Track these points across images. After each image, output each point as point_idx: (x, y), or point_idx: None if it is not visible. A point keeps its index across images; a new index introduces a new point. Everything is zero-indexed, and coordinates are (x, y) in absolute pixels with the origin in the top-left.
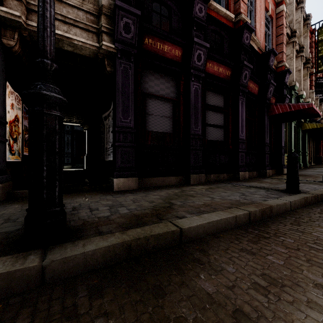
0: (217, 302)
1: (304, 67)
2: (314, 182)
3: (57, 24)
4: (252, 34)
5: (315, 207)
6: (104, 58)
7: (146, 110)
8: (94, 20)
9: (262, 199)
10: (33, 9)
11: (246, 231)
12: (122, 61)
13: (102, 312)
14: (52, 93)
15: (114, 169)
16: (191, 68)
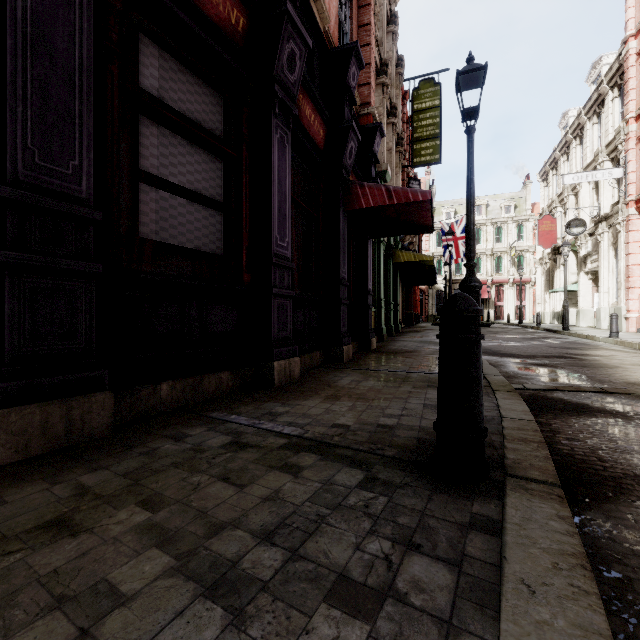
0: None
1: (395, 150)
2: None
3: None
4: None
5: None
6: None
7: None
8: None
9: None
10: None
11: None
12: None
13: None
14: None
15: None
16: None
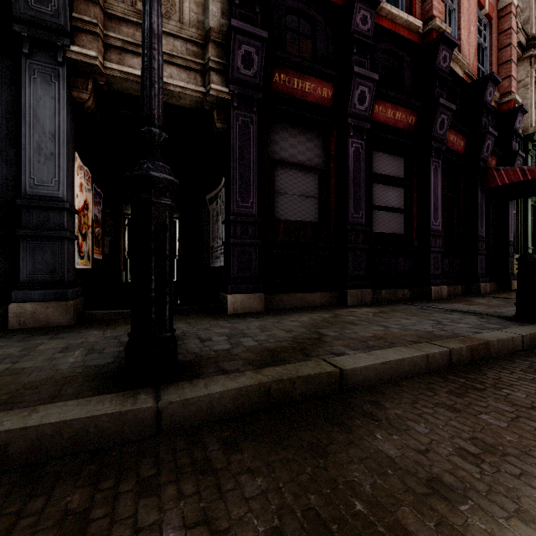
0: (404, 468)
1: None
2: None
3: None
4: (454, 51)
5: None
6: (213, 109)
7: (275, 186)
8: (197, 52)
9: (472, 331)
10: (112, 45)
11: (444, 379)
12: (240, 113)
13: (244, 469)
14: (163, 174)
15: (228, 281)
16: (348, 116)
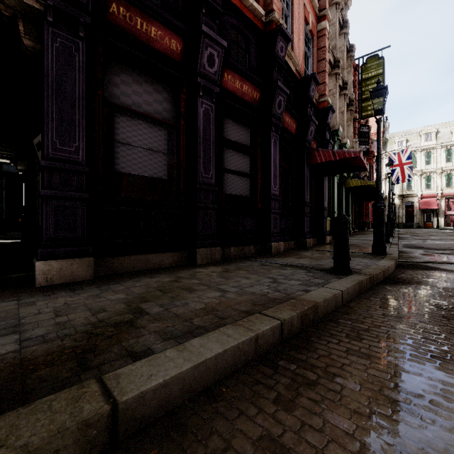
0: None
1: (347, 109)
2: (363, 255)
3: None
4: (289, 47)
5: (372, 295)
6: (17, 18)
7: (115, 134)
8: None
9: (302, 289)
10: None
11: (274, 368)
12: (59, 32)
13: None
14: None
15: (40, 243)
16: (198, 76)
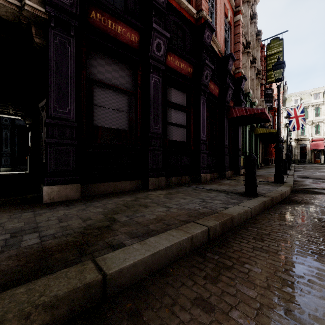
0: None
1: (256, 77)
2: (267, 183)
3: None
4: (213, 35)
5: (272, 211)
6: (31, 24)
7: (93, 100)
8: None
9: (223, 206)
10: None
11: (203, 257)
12: (58, 33)
13: None
14: None
15: (46, 174)
16: (150, 58)
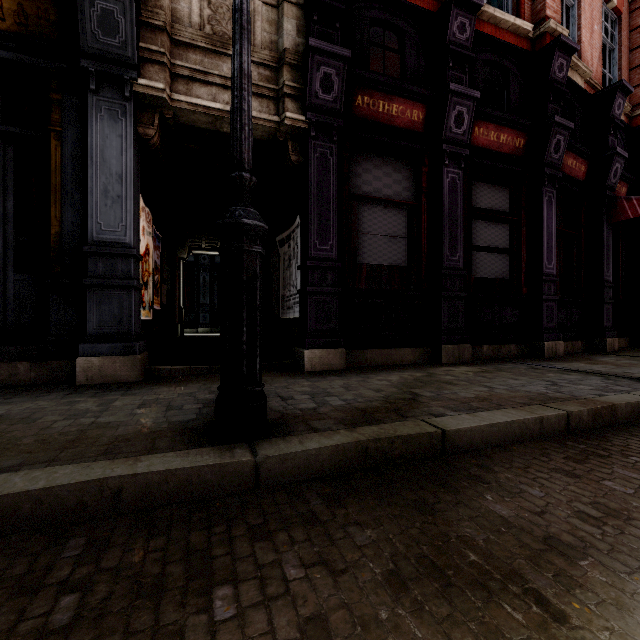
0: (518, 527)
1: None
2: None
3: (214, 92)
4: (573, 56)
5: None
6: (287, 139)
7: (357, 226)
8: (270, 76)
9: (595, 393)
10: (179, 74)
11: (561, 444)
12: (318, 143)
13: (351, 521)
14: (255, 220)
15: (304, 334)
16: (443, 142)
